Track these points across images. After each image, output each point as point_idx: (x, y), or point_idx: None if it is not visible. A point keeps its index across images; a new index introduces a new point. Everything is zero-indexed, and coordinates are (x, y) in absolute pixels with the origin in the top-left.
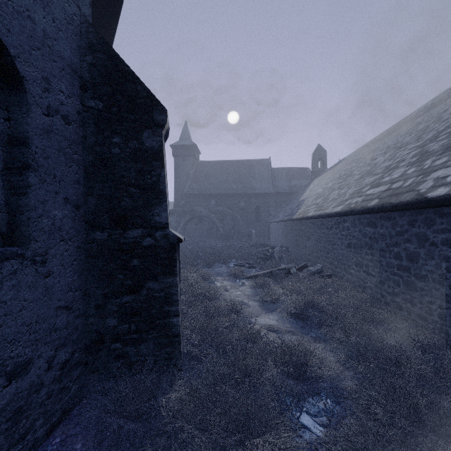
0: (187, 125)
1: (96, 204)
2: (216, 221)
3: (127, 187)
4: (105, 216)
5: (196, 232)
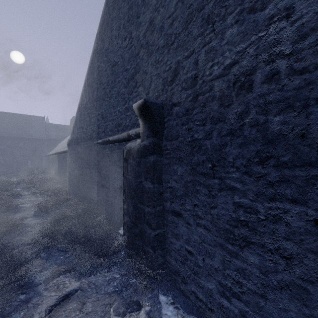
0: None
1: None
2: None
3: None
4: None
5: None
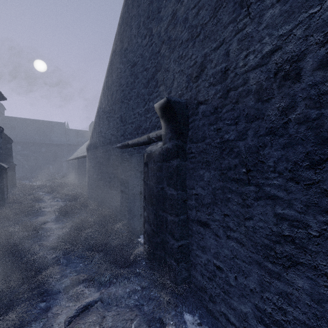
0: None
1: None
2: (22, 160)
3: (4, 155)
4: None
5: None
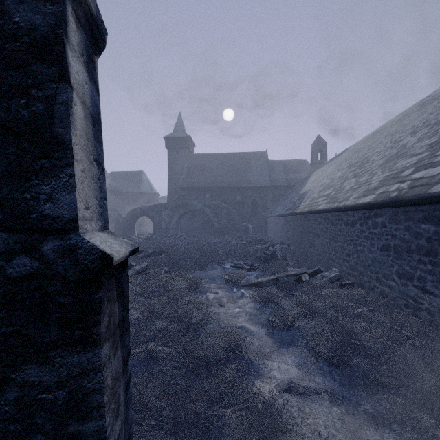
0: (181, 117)
1: None
2: (211, 216)
3: None
4: None
5: (191, 227)
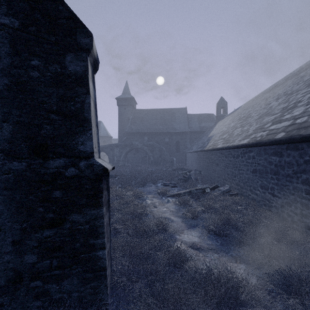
0: (127, 84)
1: (12, 131)
2: (148, 152)
3: (48, 114)
4: (23, 145)
5: (134, 160)
